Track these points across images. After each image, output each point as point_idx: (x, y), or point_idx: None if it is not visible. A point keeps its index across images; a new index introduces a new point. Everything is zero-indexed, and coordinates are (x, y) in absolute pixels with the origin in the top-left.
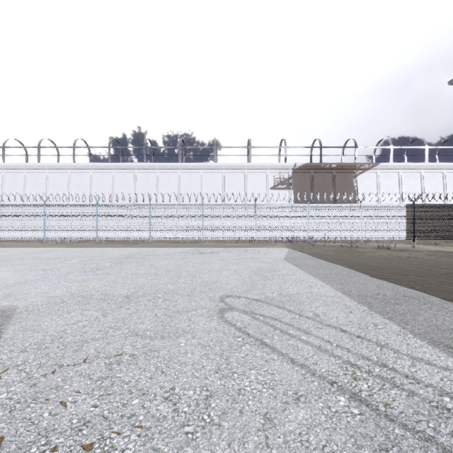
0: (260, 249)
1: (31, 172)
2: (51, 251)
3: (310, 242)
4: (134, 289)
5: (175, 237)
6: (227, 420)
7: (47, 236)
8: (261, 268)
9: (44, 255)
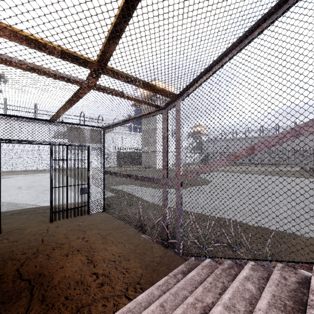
0: (39, 174)
1: None
2: None
3: (72, 169)
4: None
5: None
6: (21, 193)
7: None
8: (35, 180)
9: None
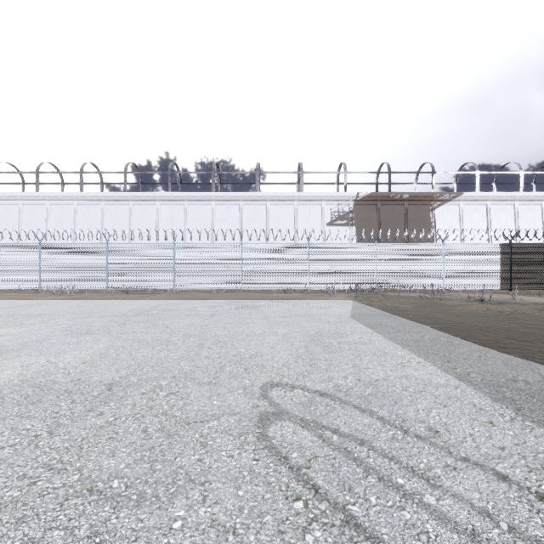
0: (316, 302)
1: (28, 204)
2: (39, 305)
3: (379, 292)
4: (127, 369)
5: (207, 285)
6: None
7: (43, 285)
8: (321, 331)
9: (26, 310)
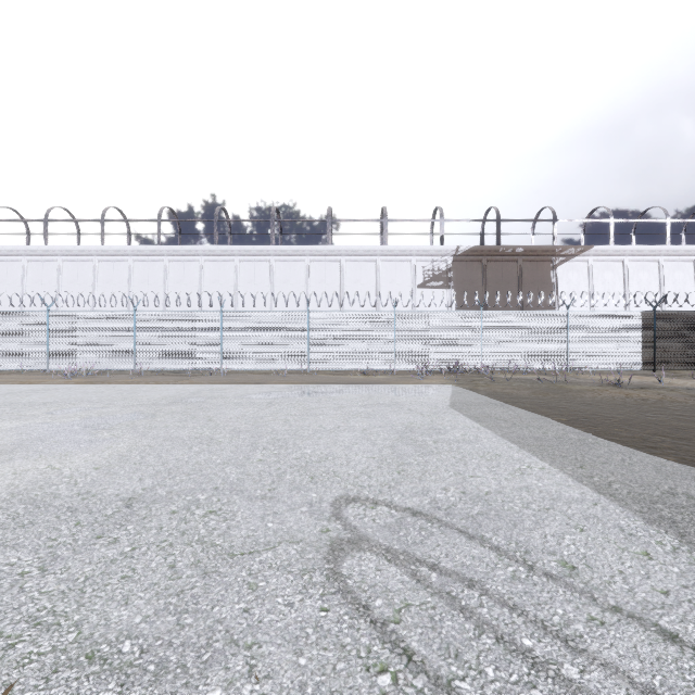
0: (405, 386)
1: (34, 260)
2: (45, 390)
3: (485, 373)
4: (154, 478)
5: (264, 365)
6: None
7: (53, 364)
8: (412, 426)
9: (28, 397)
